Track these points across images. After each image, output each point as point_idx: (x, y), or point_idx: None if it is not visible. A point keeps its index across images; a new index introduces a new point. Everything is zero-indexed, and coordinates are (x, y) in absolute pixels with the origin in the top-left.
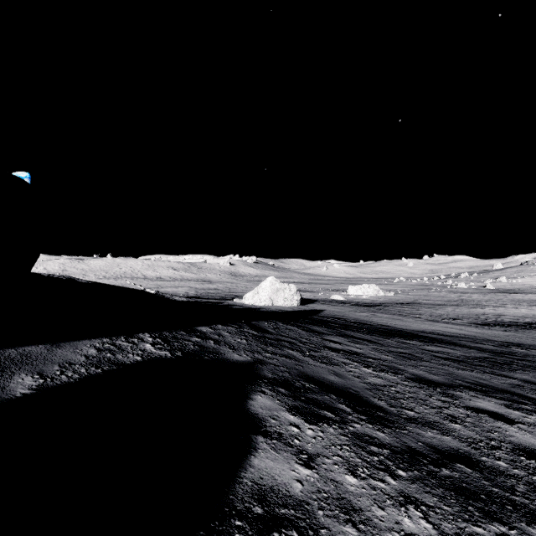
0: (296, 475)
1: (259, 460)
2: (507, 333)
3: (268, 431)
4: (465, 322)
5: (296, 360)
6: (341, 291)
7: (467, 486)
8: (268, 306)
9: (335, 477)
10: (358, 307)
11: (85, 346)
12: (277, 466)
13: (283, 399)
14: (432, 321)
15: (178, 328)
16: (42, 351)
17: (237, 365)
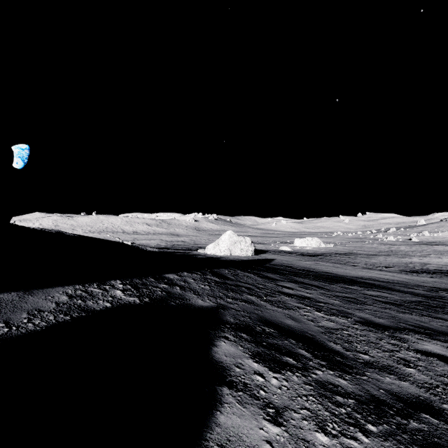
0: (264, 434)
1: (225, 416)
2: (433, 279)
3: (233, 381)
4: (396, 270)
5: (254, 305)
6: (288, 243)
7: (439, 441)
8: (227, 255)
9: (305, 436)
10: (304, 257)
11: (57, 293)
12: (244, 424)
13: (246, 344)
14: (368, 268)
15: (148, 275)
16: (13, 298)
17: (201, 310)
